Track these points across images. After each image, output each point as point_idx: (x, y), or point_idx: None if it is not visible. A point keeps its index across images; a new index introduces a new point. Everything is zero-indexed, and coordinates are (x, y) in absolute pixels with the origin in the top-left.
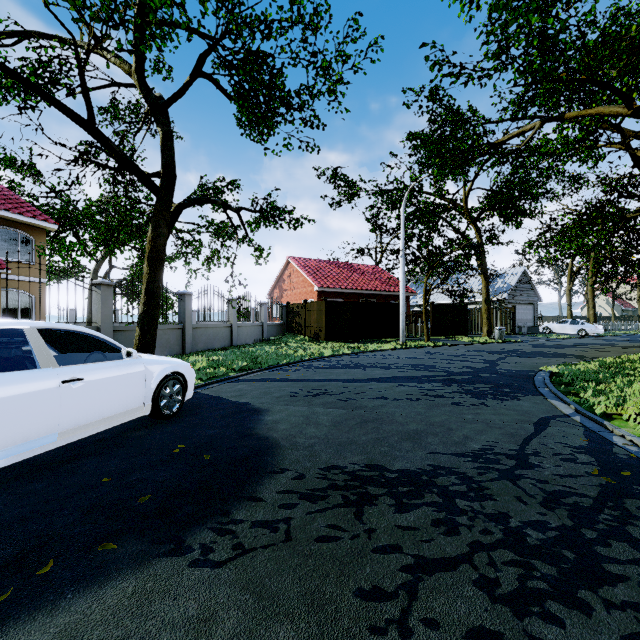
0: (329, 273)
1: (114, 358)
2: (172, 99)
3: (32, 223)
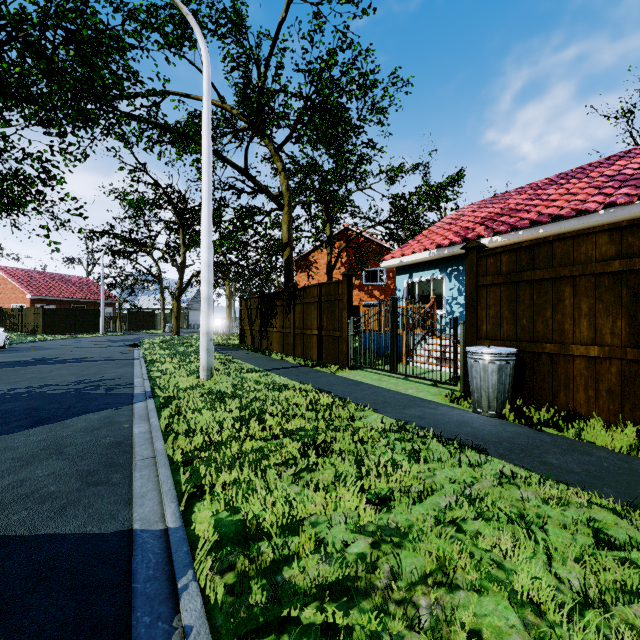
0: (41, 283)
1: None
2: None
3: None
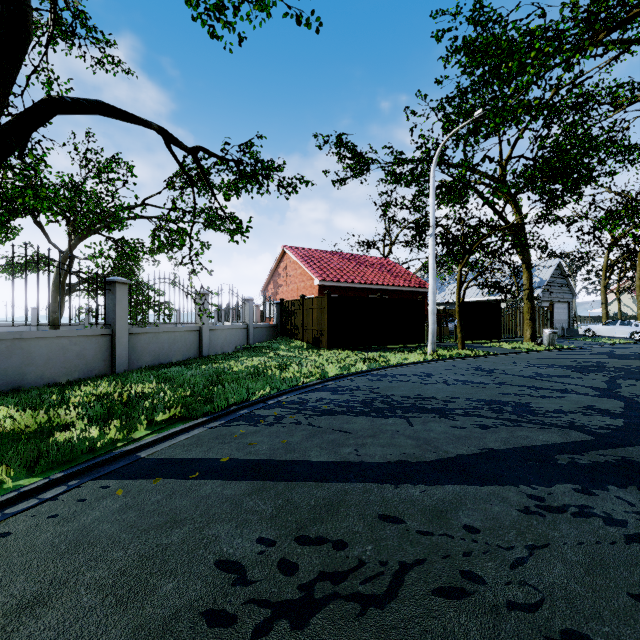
0: (332, 265)
1: None
2: None
3: None
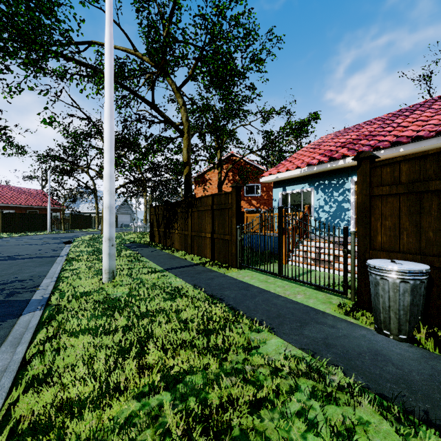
0: (3, 194)
1: None
2: None
3: None
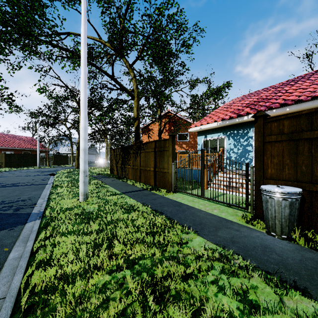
0: (5, 140)
1: None
2: None
3: None
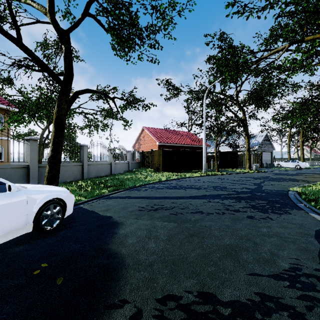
0: (164, 135)
1: (2, 190)
2: (71, 28)
3: (2, 107)
